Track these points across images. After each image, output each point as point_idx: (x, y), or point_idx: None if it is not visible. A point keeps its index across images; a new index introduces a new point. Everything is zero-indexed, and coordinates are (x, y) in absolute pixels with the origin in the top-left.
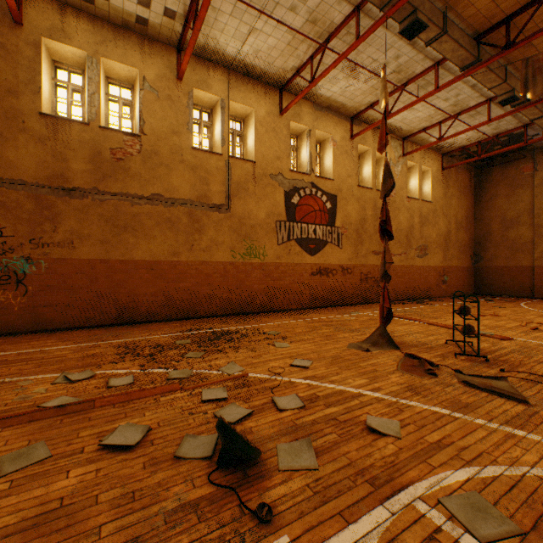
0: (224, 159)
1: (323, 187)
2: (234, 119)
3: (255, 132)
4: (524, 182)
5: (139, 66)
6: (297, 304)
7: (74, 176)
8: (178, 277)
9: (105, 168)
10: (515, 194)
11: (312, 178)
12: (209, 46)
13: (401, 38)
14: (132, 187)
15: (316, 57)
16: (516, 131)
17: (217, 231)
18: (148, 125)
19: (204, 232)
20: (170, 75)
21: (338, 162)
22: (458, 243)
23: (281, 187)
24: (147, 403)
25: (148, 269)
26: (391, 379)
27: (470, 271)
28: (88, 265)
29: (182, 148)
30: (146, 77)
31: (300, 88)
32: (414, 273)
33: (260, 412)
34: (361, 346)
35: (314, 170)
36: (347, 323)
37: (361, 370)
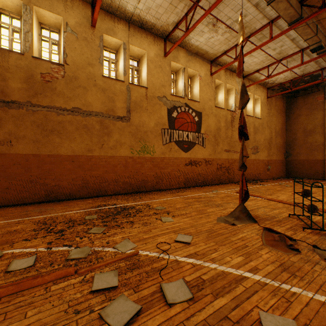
0: (125, 85)
1: (193, 107)
2: (133, 58)
3: (147, 67)
4: (318, 107)
5: (63, 15)
6: (176, 185)
7: (12, 92)
8: (92, 167)
9: (37, 87)
10: (312, 114)
11: (186, 100)
12: (115, 3)
13: (249, 1)
14: (58, 102)
15: (189, 14)
16: (315, 73)
17: (121, 134)
18: (69, 57)
19: (111, 136)
20: (86, 23)
21: (203, 90)
22: (276, 145)
23: (165, 105)
24: (35, 295)
25: (69, 161)
26: (263, 256)
27: (283, 162)
28: (23, 159)
29: (95, 75)
30: (68, 23)
31: (178, 38)
32: (250, 164)
33: (148, 308)
34: (228, 220)
35: (187, 95)
36: (212, 199)
37: (234, 245)
